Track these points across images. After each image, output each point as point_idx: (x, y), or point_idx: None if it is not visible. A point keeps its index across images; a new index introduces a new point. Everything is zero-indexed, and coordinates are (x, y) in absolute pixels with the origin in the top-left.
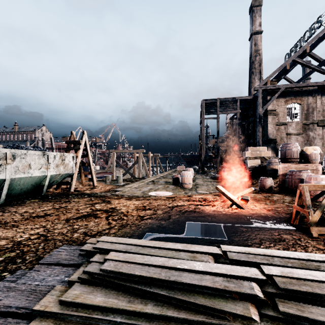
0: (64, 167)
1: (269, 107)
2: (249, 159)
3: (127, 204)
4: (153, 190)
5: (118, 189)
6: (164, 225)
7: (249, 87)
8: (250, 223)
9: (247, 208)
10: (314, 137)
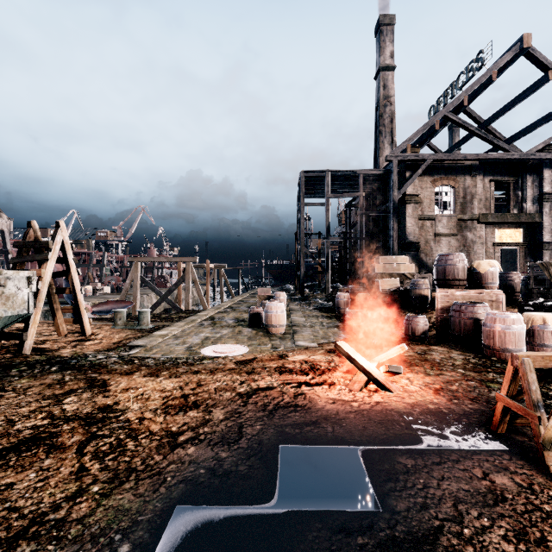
0: (3, 303)
1: (409, 190)
2: (380, 277)
3: (145, 391)
4: (211, 341)
5: (137, 342)
6: (227, 466)
7: (374, 156)
8: (414, 437)
9: (397, 389)
10: (474, 240)
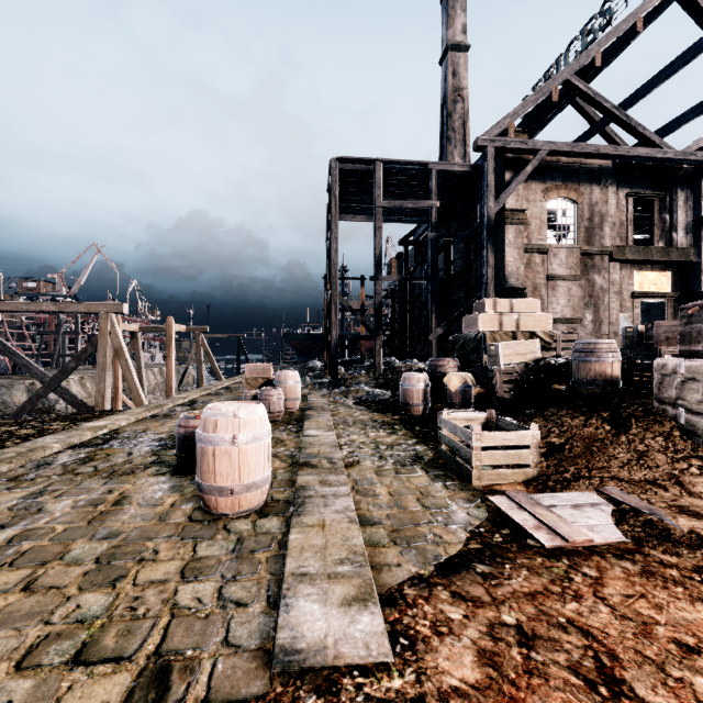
0: None
1: (510, 203)
2: (490, 340)
3: None
4: None
5: None
6: None
7: None
8: None
9: None
10: (604, 288)
